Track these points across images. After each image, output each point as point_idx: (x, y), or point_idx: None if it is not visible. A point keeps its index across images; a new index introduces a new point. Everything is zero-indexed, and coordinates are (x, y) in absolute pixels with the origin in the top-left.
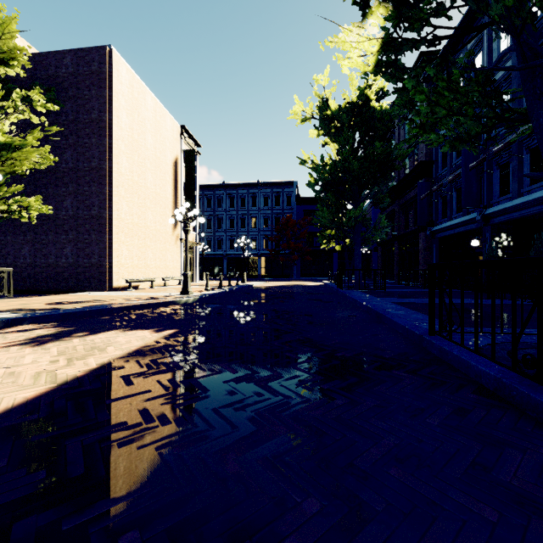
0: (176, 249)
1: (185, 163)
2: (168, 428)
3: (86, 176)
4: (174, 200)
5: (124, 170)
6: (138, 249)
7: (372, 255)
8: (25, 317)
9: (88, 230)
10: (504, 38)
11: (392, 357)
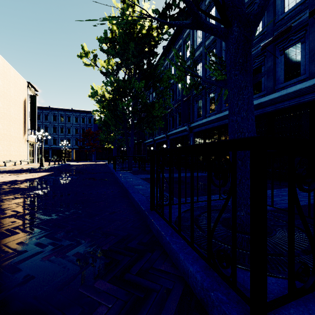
0: (25, 145)
1: (30, 101)
2: (66, 176)
3: None
4: (24, 121)
5: (0, 108)
6: (7, 146)
7: None
8: None
9: None
10: None
11: (103, 172)
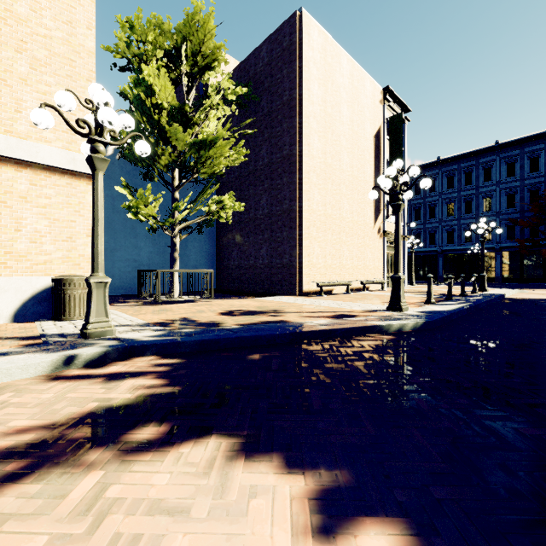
0: (377, 244)
1: (389, 134)
2: None
3: (279, 167)
4: (375, 183)
5: (315, 153)
6: (332, 245)
7: None
8: (147, 344)
9: (280, 227)
10: None
11: None
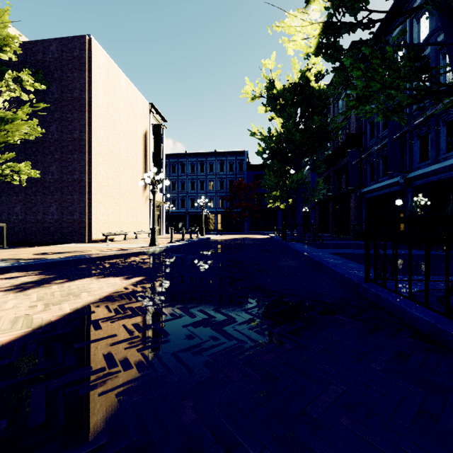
0: (145, 207)
1: (153, 135)
2: (129, 373)
3: (69, 145)
4: (144, 166)
5: (101, 141)
6: (113, 207)
7: (311, 213)
8: (12, 266)
9: (71, 191)
10: (423, 28)
11: (333, 302)
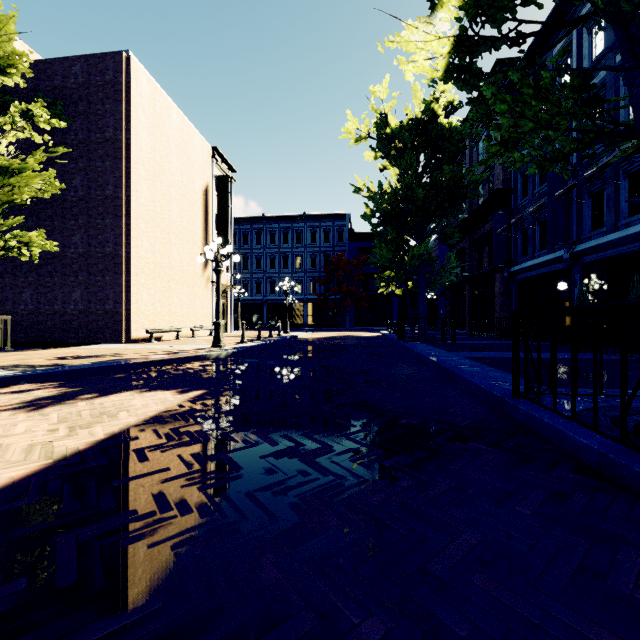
0: (206, 293)
1: (217, 191)
2: (189, 518)
3: (99, 206)
4: (204, 235)
5: (144, 200)
6: (161, 293)
7: (439, 301)
8: (21, 375)
9: (101, 270)
10: (597, 42)
11: (468, 425)
